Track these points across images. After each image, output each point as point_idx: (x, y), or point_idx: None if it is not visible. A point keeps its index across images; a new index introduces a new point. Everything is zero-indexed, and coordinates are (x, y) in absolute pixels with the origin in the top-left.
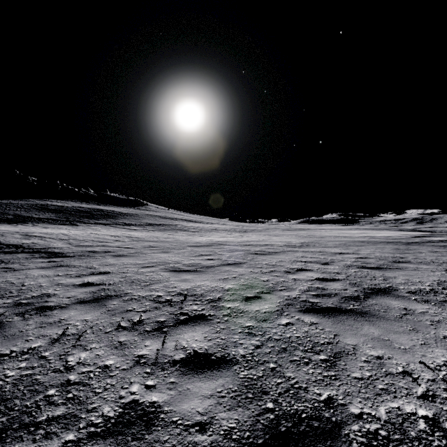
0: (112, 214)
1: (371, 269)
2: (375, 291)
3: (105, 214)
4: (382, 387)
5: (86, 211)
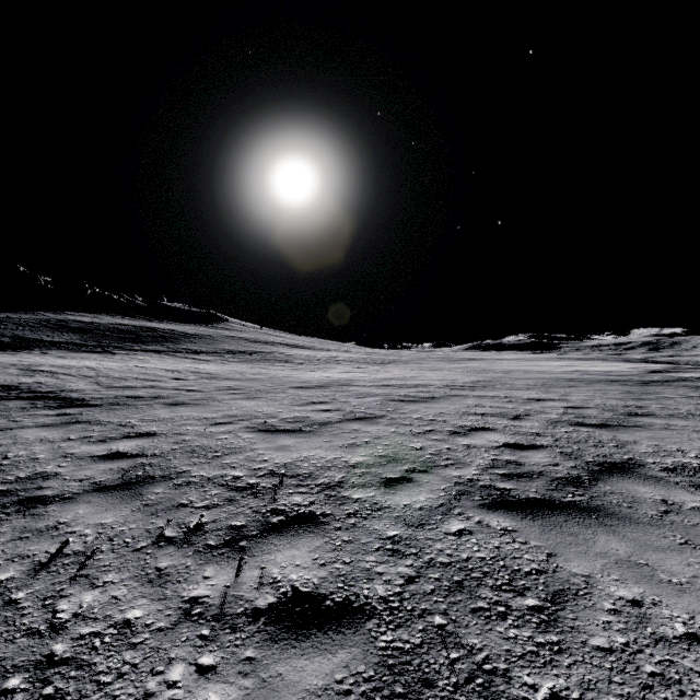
0: (170, 336)
1: (594, 428)
2: (606, 468)
3: (160, 335)
4: (652, 669)
5: (130, 331)
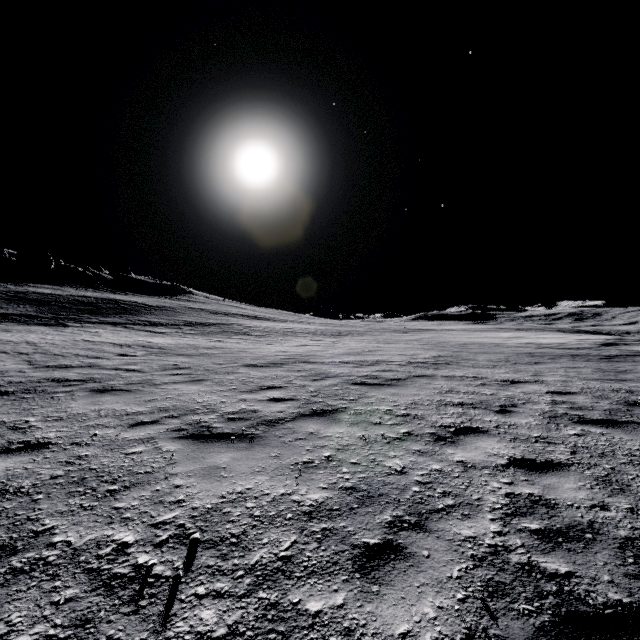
0: (131, 308)
1: (606, 428)
2: None
3: (121, 307)
4: None
5: (90, 303)
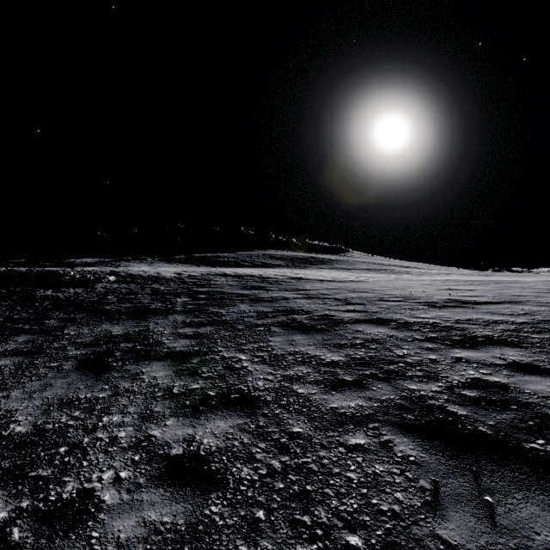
0: (325, 261)
1: None
2: None
3: (319, 260)
4: None
5: (303, 259)
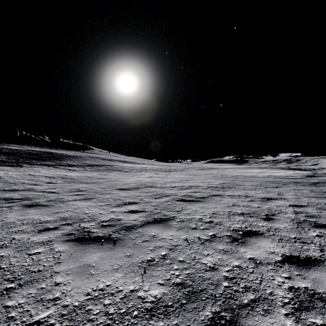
0: (59, 156)
1: None
2: None
3: (53, 156)
4: None
5: (37, 154)
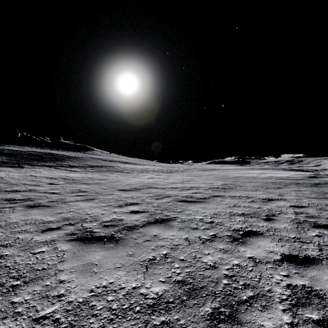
0: (60, 157)
1: None
2: None
3: (54, 157)
4: None
5: (38, 155)
